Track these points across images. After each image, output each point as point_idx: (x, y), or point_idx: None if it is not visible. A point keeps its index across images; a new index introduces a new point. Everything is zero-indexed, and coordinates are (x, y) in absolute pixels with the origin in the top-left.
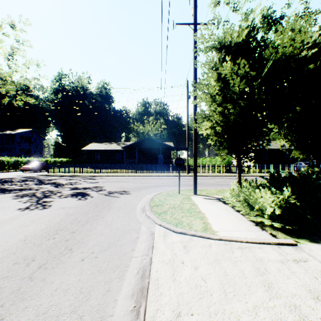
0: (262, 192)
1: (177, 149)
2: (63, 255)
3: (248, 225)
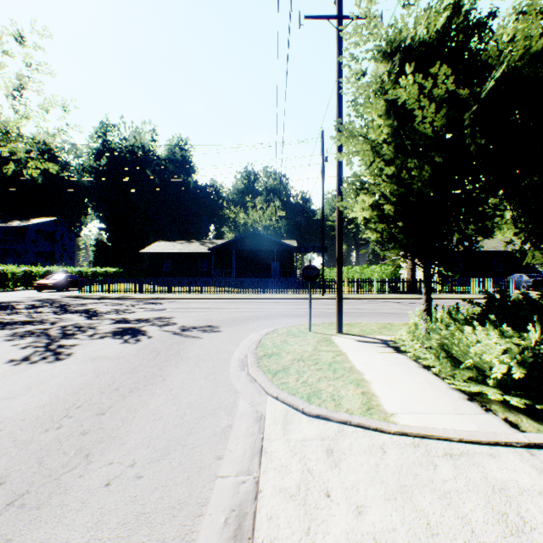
0: (478, 333)
1: (306, 250)
2: (68, 470)
3: (453, 399)
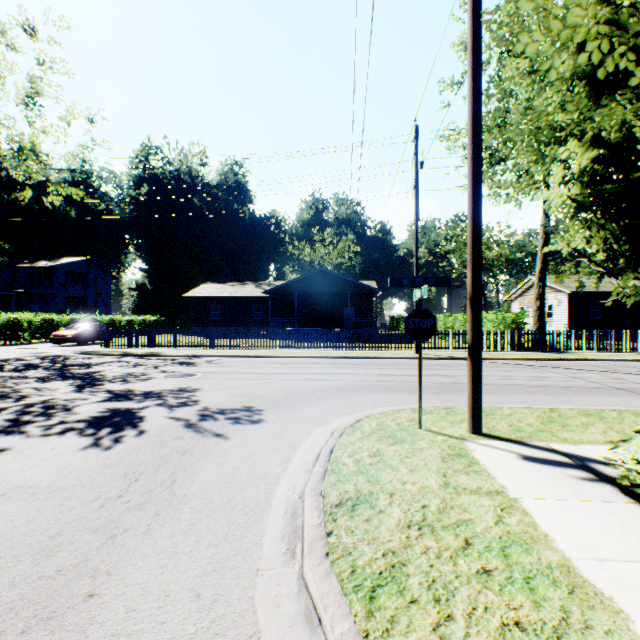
0: None
1: (412, 282)
2: None
3: None
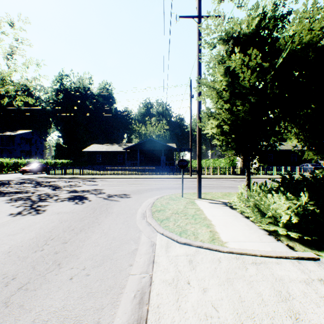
0: (275, 197)
1: (180, 150)
2: (49, 271)
3: (260, 234)
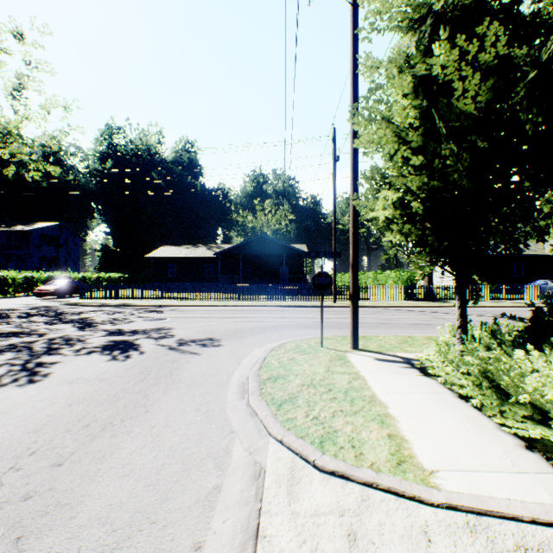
0: (534, 359)
1: (317, 255)
2: None
3: (507, 447)
